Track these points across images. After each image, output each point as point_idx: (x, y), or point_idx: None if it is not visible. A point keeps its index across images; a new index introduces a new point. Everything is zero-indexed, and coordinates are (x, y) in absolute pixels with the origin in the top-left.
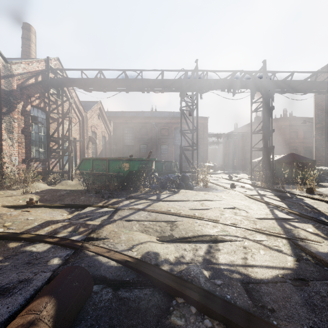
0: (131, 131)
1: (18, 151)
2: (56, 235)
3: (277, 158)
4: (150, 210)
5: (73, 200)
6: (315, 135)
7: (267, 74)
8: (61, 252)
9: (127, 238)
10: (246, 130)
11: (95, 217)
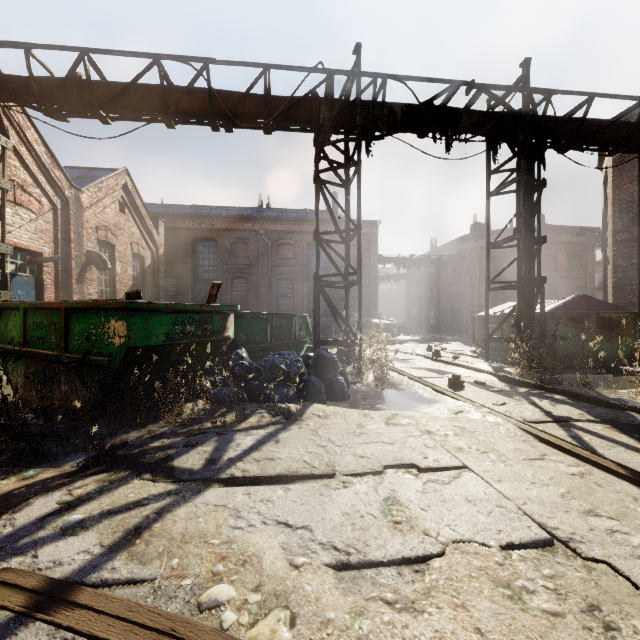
0: (213, 248)
1: None
2: None
3: (549, 308)
4: (98, 613)
5: None
6: (615, 258)
7: (531, 97)
8: None
9: None
10: (454, 251)
11: None
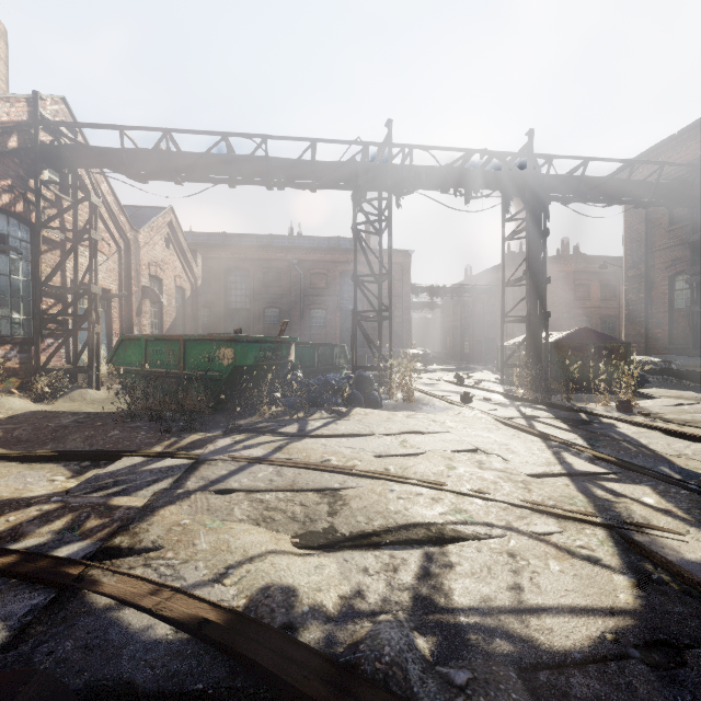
0: (246, 278)
1: None
2: (16, 544)
3: (554, 338)
4: (282, 462)
5: (89, 440)
6: (627, 292)
7: (535, 161)
8: (13, 603)
9: (215, 545)
10: (489, 280)
11: (138, 485)
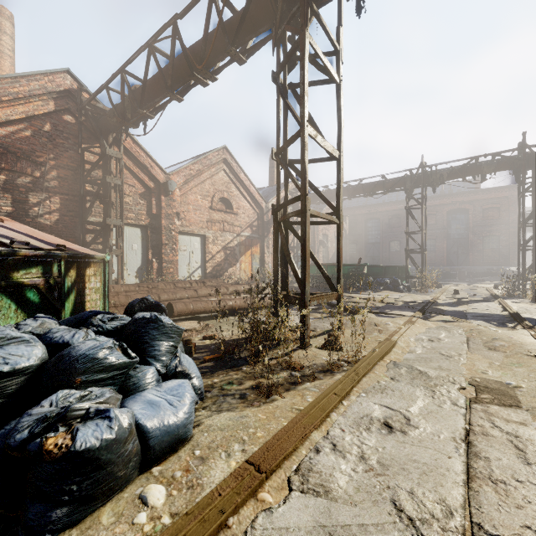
0: (377, 223)
1: (271, 260)
2: None
3: None
4: None
5: None
6: None
7: (530, 149)
8: None
9: None
10: None
11: None
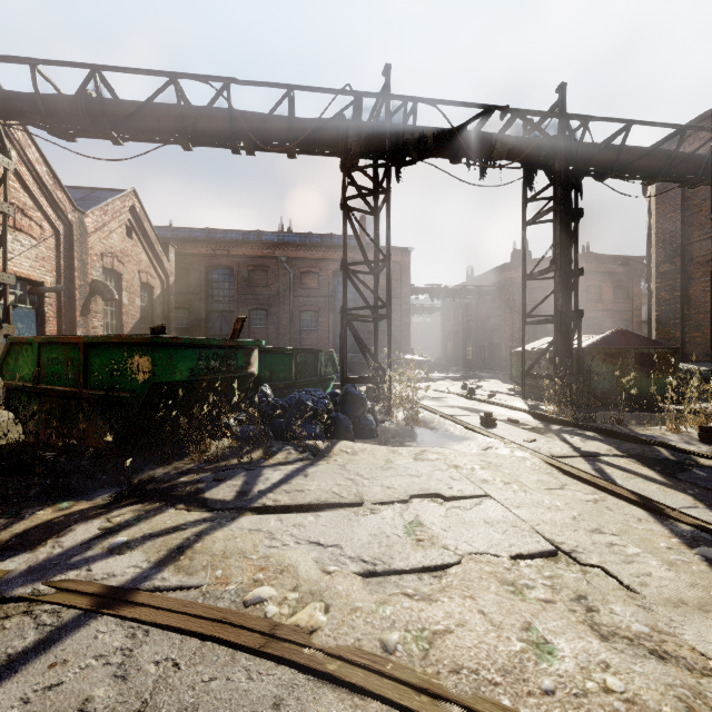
0: (229, 276)
1: None
2: None
3: (587, 343)
4: (157, 609)
5: None
6: (658, 290)
7: (568, 123)
8: None
9: None
10: (493, 281)
11: None
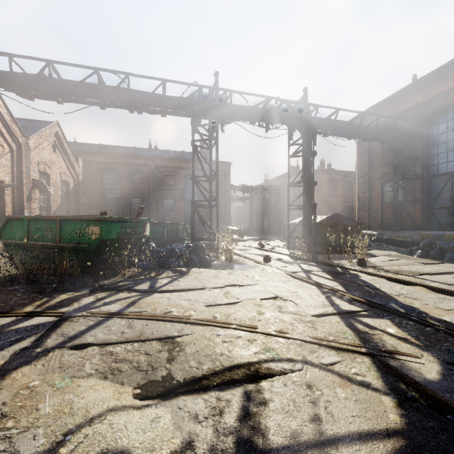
0: (116, 176)
1: None
2: None
3: (319, 220)
4: (133, 315)
5: None
6: (358, 192)
7: (308, 107)
8: None
9: (58, 407)
10: (278, 183)
11: (0, 345)
